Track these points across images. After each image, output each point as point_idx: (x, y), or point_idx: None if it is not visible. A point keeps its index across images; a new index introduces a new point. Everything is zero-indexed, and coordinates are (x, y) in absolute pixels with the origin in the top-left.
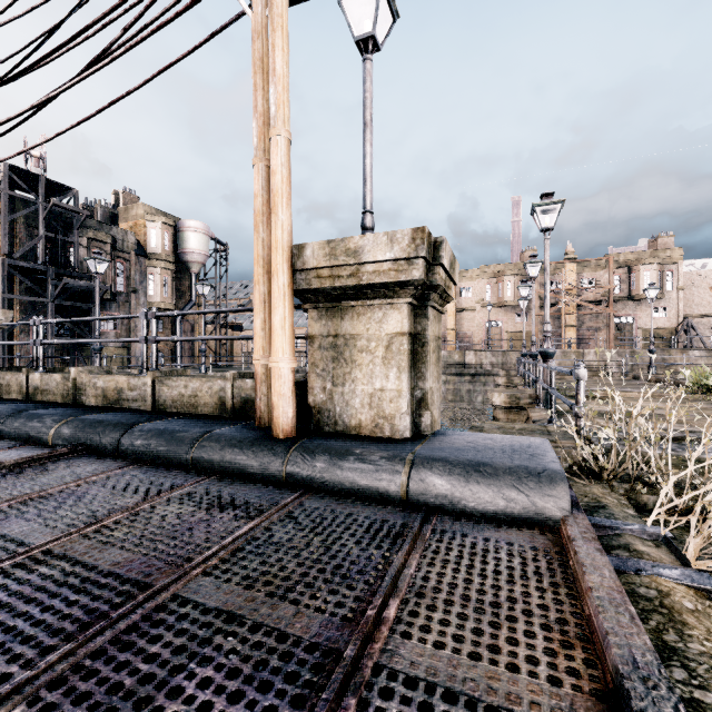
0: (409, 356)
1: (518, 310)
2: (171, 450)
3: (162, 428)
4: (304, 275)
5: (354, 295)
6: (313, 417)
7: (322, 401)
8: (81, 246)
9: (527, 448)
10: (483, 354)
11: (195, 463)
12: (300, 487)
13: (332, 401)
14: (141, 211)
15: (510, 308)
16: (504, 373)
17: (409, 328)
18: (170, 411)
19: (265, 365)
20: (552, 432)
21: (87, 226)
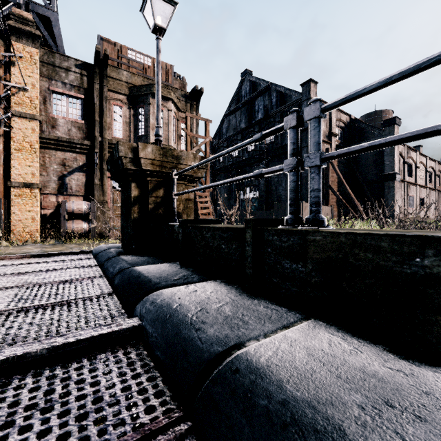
0: None
1: None
2: None
3: None
4: None
5: None
6: None
7: None
8: None
9: None
10: None
11: None
12: None
13: None
14: None
15: None
16: None
17: None
18: None
19: None
20: None
21: None
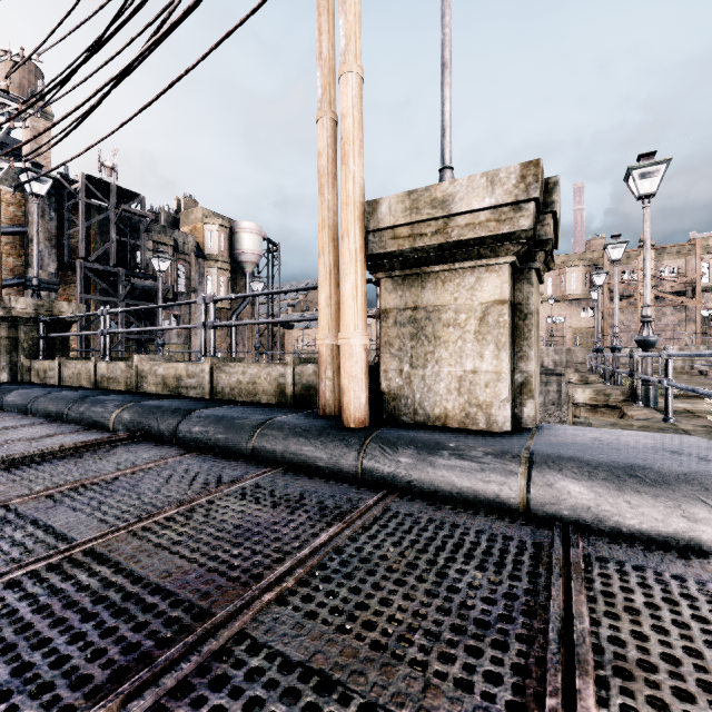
0: (510, 330)
1: (584, 304)
2: (230, 437)
3: (221, 415)
4: (378, 237)
5: (438, 257)
6: (386, 405)
7: (397, 385)
8: (147, 249)
9: (687, 449)
10: (544, 351)
11: (255, 453)
12: (381, 487)
13: (410, 385)
14: (200, 215)
15: (574, 302)
16: (572, 371)
17: (510, 296)
18: (228, 399)
19: (330, 345)
20: (689, 431)
21: (152, 230)
